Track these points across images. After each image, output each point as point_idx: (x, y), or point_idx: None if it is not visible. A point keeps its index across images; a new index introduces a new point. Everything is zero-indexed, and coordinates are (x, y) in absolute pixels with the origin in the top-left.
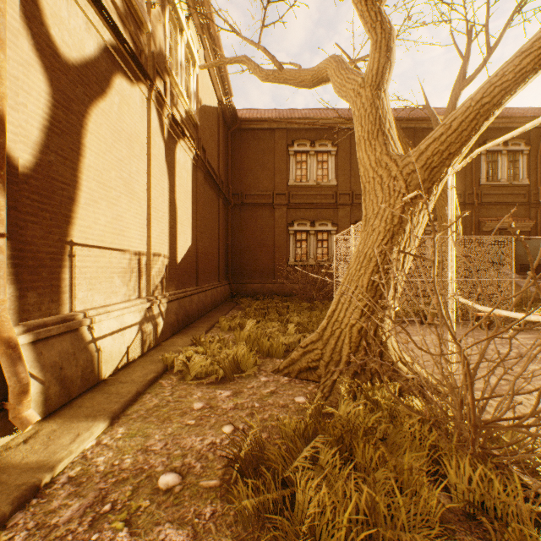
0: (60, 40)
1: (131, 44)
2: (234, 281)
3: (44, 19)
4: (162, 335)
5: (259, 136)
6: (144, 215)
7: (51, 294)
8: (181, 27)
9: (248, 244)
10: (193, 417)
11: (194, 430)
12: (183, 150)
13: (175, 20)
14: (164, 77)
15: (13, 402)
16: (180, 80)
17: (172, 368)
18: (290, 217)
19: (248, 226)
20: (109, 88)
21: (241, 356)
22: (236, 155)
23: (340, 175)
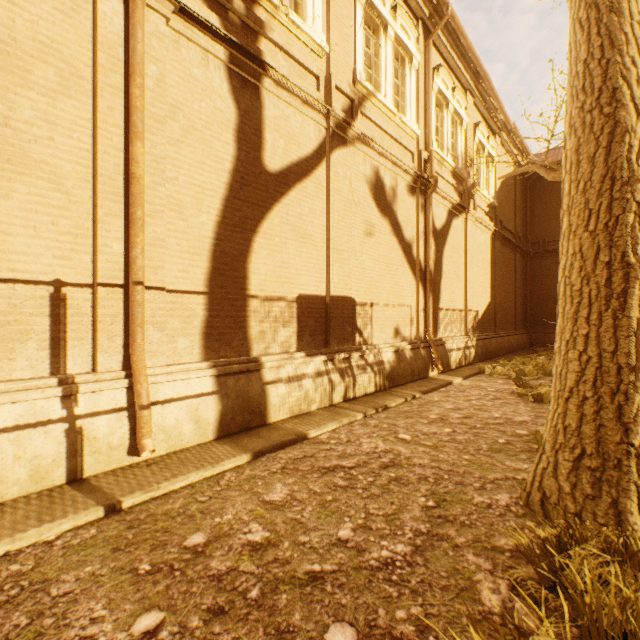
0: (436, 225)
1: (458, 198)
2: (533, 331)
3: (433, 222)
4: (473, 359)
5: None
6: (462, 288)
7: (434, 329)
8: (482, 147)
9: (550, 293)
10: (498, 383)
11: (499, 385)
12: (484, 233)
13: (478, 147)
14: (473, 198)
15: (436, 362)
16: (482, 185)
17: (483, 373)
18: None
19: (550, 273)
20: (449, 229)
21: (527, 371)
22: (535, 204)
23: None
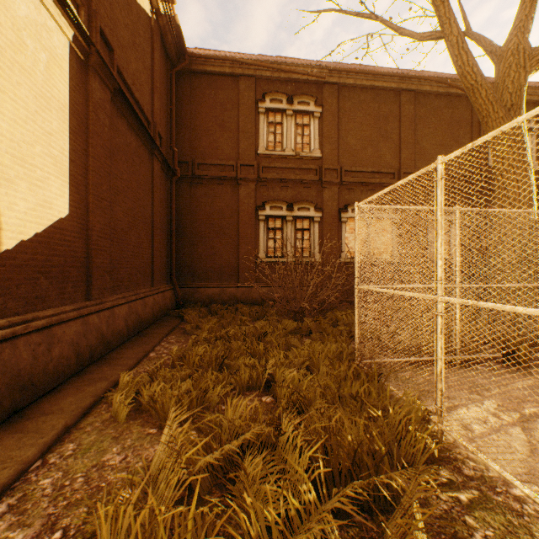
0: None
1: None
2: (181, 285)
3: None
4: None
5: (217, 84)
6: None
7: None
8: None
9: (201, 233)
10: None
11: None
12: None
13: None
14: None
15: None
16: None
17: None
18: (260, 197)
19: (201, 207)
20: None
21: None
22: (184, 108)
23: (325, 144)
